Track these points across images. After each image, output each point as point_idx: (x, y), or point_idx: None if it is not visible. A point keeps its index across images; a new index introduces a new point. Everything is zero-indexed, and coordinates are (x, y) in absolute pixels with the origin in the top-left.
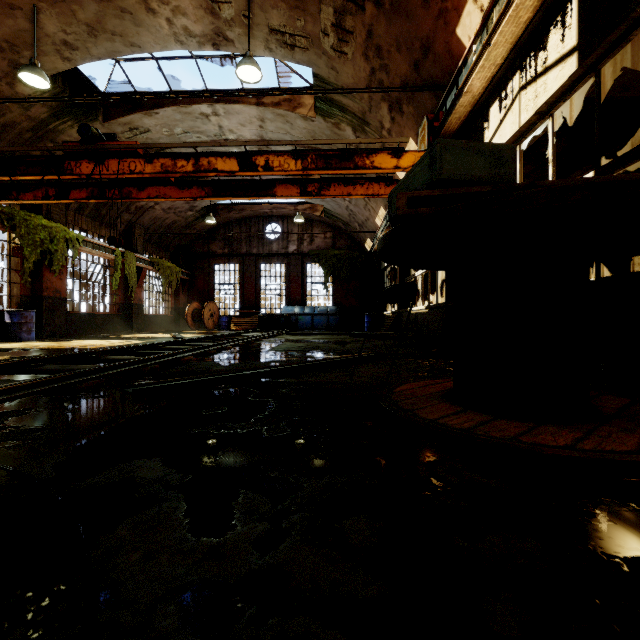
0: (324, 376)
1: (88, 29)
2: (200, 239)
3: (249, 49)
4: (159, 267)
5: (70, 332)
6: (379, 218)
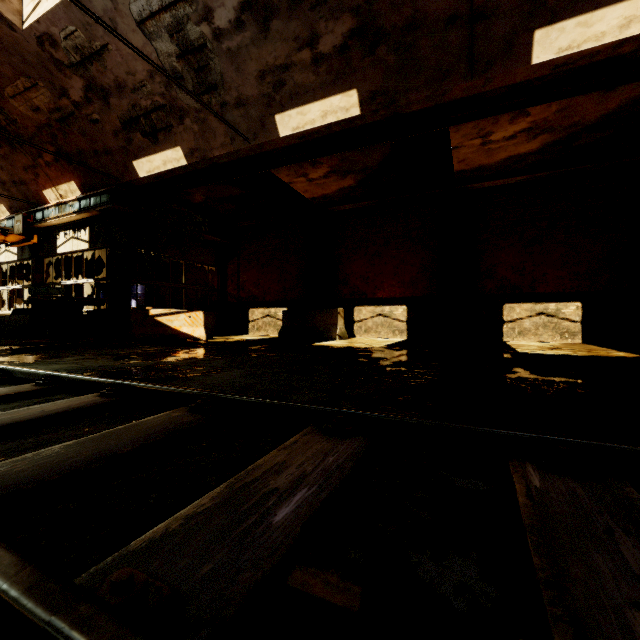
0: None
1: None
2: None
3: None
4: None
5: None
6: None
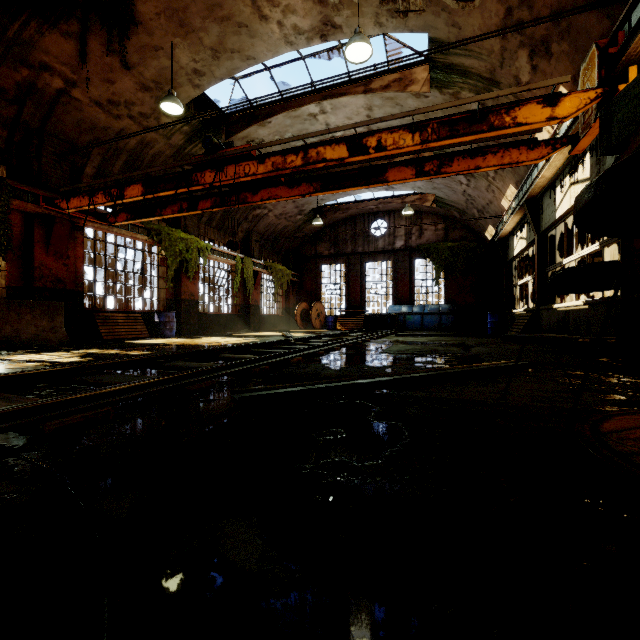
0: (461, 391)
1: (212, 53)
2: (308, 242)
3: (358, 25)
4: (272, 270)
5: (201, 330)
6: (506, 199)
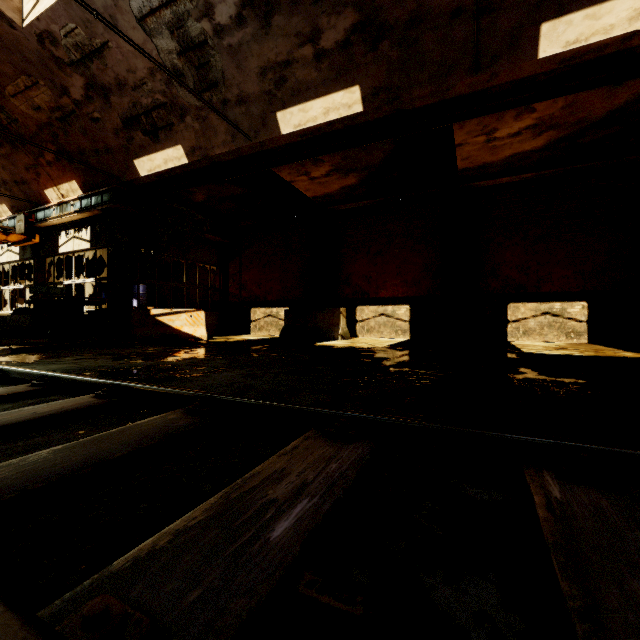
0: None
1: None
2: None
3: None
4: None
5: None
6: None
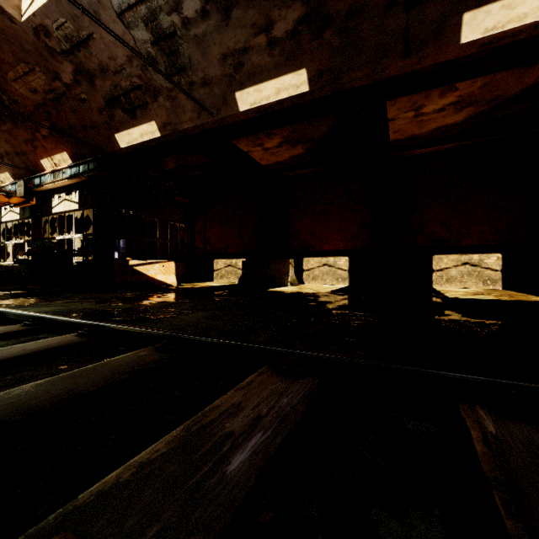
0: None
1: None
2: None
3: None
4: None
5: None
6: None
